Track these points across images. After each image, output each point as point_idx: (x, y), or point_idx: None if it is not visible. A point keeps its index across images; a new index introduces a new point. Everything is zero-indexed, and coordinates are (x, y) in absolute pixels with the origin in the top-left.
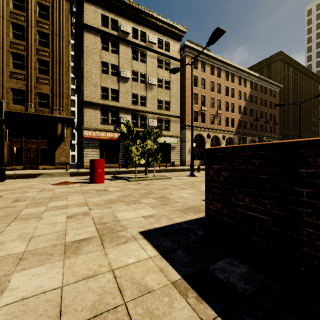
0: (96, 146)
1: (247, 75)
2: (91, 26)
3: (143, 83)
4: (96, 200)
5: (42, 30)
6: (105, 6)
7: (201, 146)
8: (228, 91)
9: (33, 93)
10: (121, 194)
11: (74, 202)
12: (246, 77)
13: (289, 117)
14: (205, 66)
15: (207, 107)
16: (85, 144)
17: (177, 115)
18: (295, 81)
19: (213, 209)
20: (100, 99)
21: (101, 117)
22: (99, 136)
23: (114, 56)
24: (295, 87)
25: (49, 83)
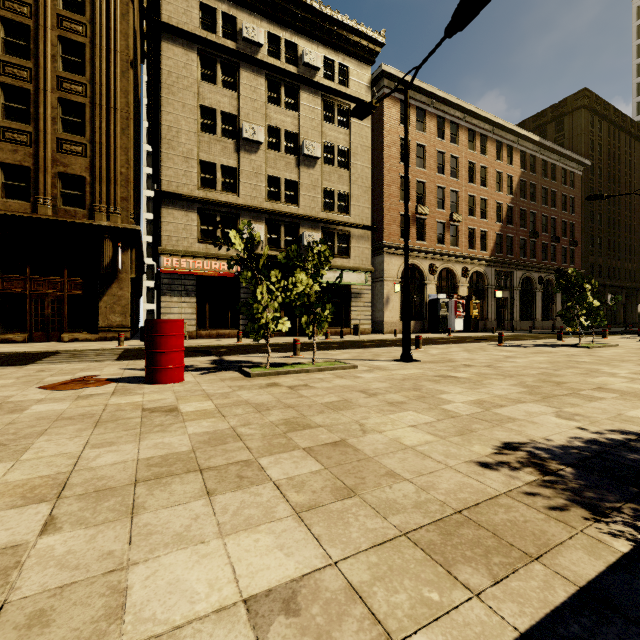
0: (188, 290)
1: (514, 139)
2: (178, 29)
3: (291, 154)
4: (111, 462)
5: (69, 36)
6: None
7: (417, 290)
8: (474, 173)
9: (50, 173)
10: (208, 430)
11: (31, 471)
12: (512, 144)
13: (602, 230)
14: (425, 118)
15: (429, 207)
16: (165, 287)
17: (366, 224)
18: (616, 153)
19: None
20: (197, 188)
21: (200, 227)
22: (196, 269)
23: (228, 94)
24: (615, 165)
25: (86, 152)
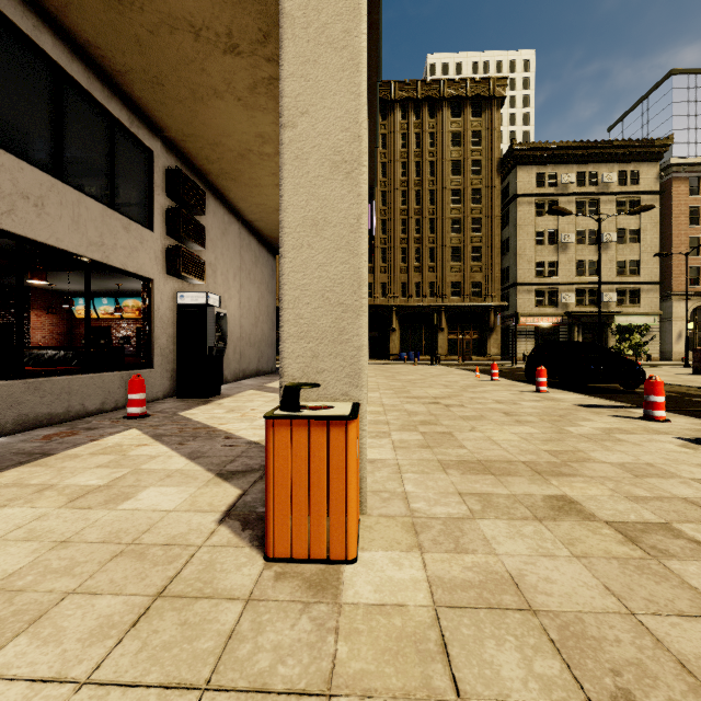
0: (530, 334)
1: None
2: (526, 194)
3: (592, 243)
4: None
5: (475, 216)
6: (542, 162)
7: None
8: None
9: (468, 283)
10: None
11: None
12: None
13: None
14: None
15: None
16: (518, 333)
17: (654, 280)
18: None
19: (695, 365)
20: (534, 277)
21: (535, 298)
22: (534, 323)
23: (551, 219)
24: None
25: (481, 269)
